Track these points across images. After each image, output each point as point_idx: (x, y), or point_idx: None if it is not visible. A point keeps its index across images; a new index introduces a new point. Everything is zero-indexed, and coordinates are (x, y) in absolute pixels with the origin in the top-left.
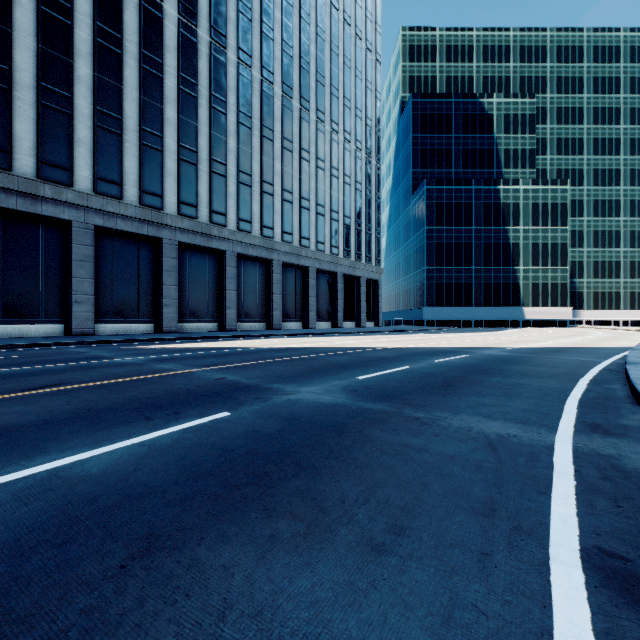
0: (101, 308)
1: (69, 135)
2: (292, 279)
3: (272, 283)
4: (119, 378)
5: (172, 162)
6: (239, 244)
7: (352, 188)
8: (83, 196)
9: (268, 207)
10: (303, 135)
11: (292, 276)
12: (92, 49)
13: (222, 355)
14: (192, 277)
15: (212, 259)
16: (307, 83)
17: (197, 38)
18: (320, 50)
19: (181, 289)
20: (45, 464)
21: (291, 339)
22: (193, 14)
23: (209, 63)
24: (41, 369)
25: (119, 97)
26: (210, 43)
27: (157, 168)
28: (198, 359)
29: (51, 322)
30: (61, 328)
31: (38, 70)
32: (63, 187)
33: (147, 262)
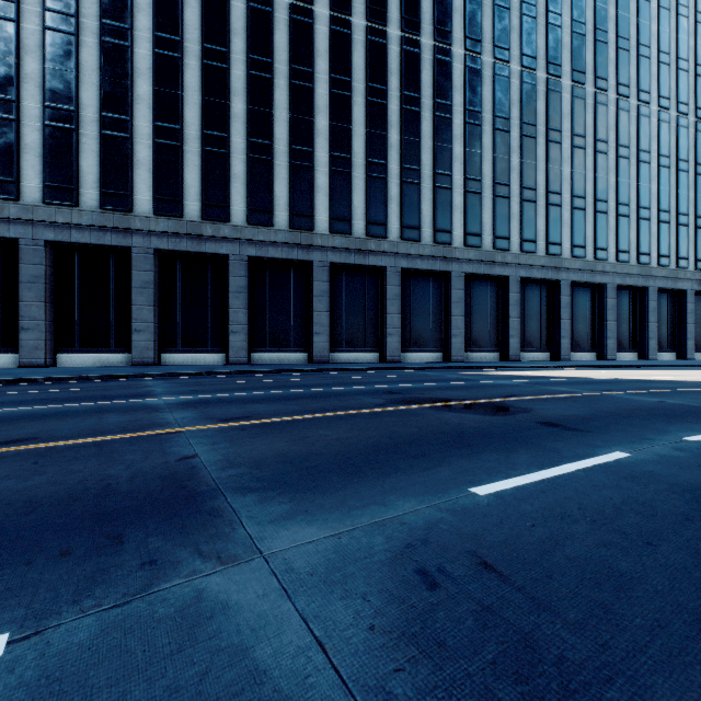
0: (403, 339)
1: (385, 196)
2: (582, 301)
3: (559, 307)
4: (550, 394)
5: (459, 197)
6: (522, 267)
7: (671, 170)
8: (394, 244)
9: (554, 220)
10: (598, 123)
11: (582, 297)
12: (399, 117)
13: (586, 383)
14: (474, 307)
15: (493, 286)
16: (604, 57)
17: (481, 65)
18: (622, 8)
19: (464, 319)
20: (694, 436)
21: (618, 371)
22: (477, 43)
23: (492, 85)
24: (458, 385)
25: (418, 151)
26: (493, 64)
27: (447, 206)
28: (572, 385)
29: (371, 351)
30: (377, 356)
31: (366, 150)
32: (381, 240)
33: (436, 295)
